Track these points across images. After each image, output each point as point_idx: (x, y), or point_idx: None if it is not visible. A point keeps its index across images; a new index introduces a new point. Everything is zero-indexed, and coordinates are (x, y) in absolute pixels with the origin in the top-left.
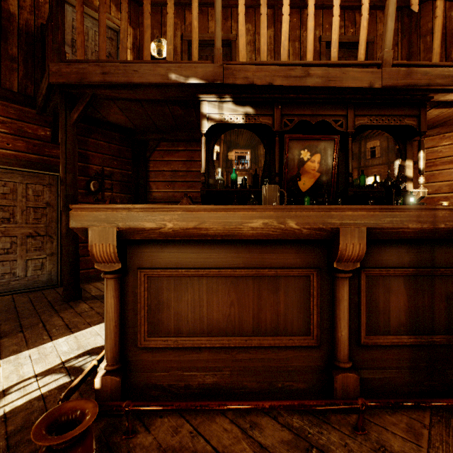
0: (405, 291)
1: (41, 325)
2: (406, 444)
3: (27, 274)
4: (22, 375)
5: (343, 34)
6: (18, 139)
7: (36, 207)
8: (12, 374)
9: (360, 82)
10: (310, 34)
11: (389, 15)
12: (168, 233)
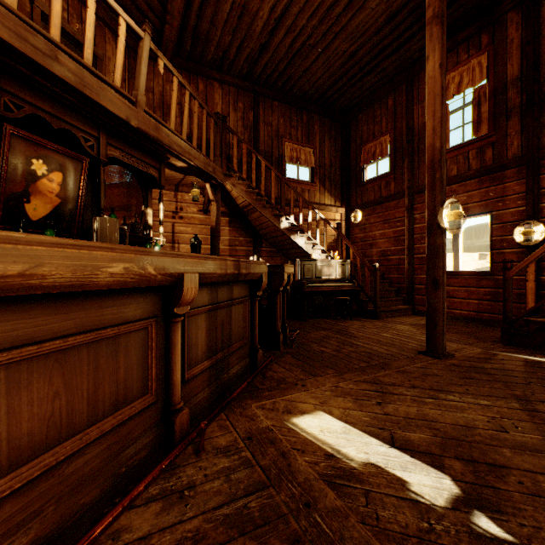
0: (206, 325)
1: None
2: (226, 436)
3: None
4: None
5: (67, 21)
6: None
7: None
8: None
9: (119, 110)
10: (57, 2)
11: (144, 60)
12: None
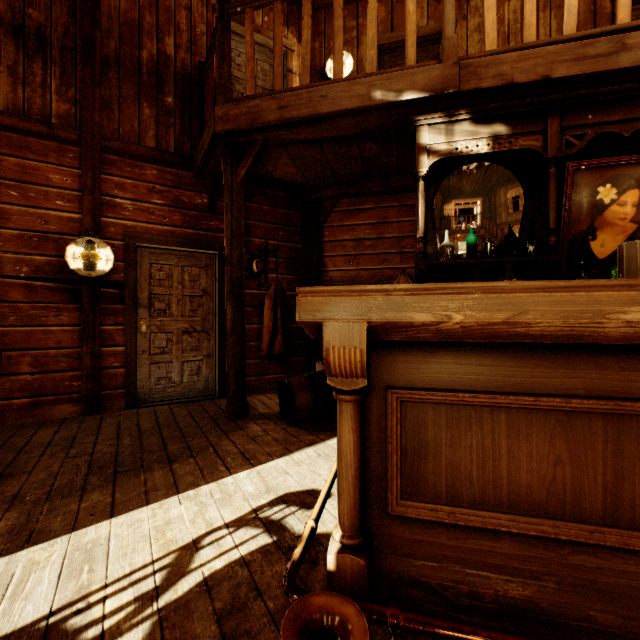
0: None
1: (211, 449)
2: None
3: (183, 380)
4: (209, 521)
5: None
6: (175, 211)
7: (192, 295)
8: (197, 517)
9: None
10: None
11: None
12: (451, 332)
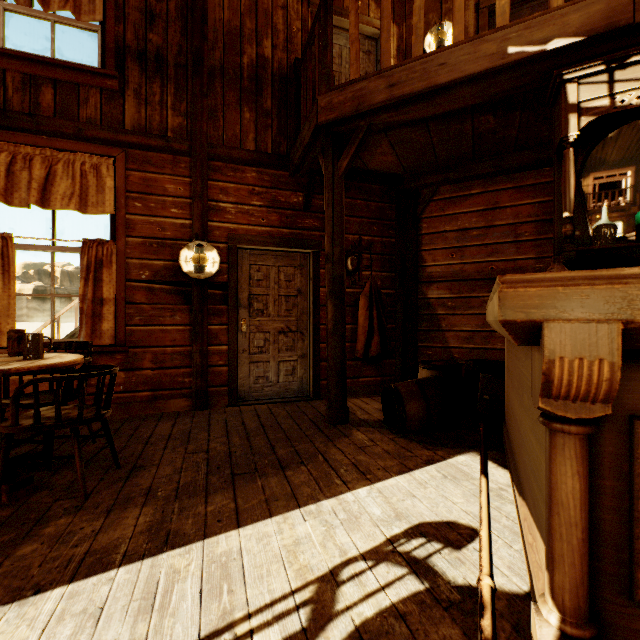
0: None
1: (321, 457)
2: None
3: (279, 380)
4: (341, 548)
5: None
6: (272, 211)
7: (287, 295)
8: (327, 540)
9: None
10: None
11: None
12: None
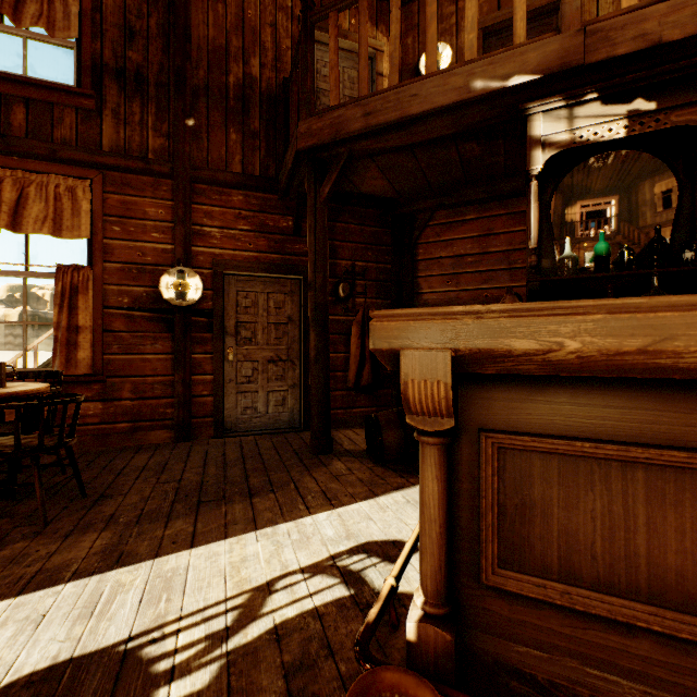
0: None
1: (292, 485)
2: None
3: (268, 411)
4: (285, 563)
5: None
6: (260, 236)
7: (277, 322)
8: (273, 557)
9: None
10: None
11: None
12: (564, 363)
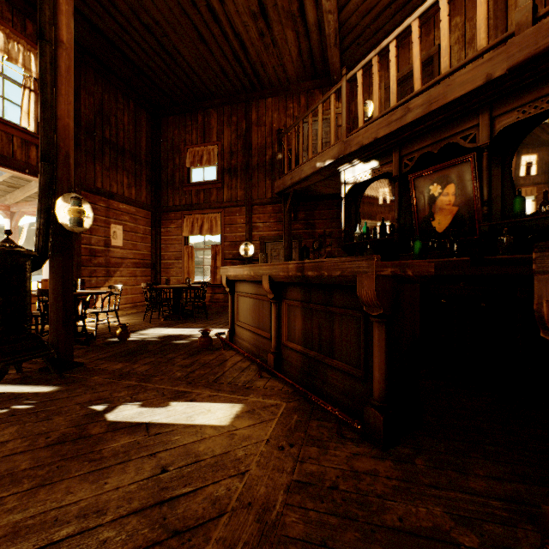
0: (301, 317)
1: None
2: (261, 384)
3: None
4: None
5: None
6: (279, 223)
7: None
8: None
9: (471, 83)
10: (416, 61)
11: None
12: (234, 277)
